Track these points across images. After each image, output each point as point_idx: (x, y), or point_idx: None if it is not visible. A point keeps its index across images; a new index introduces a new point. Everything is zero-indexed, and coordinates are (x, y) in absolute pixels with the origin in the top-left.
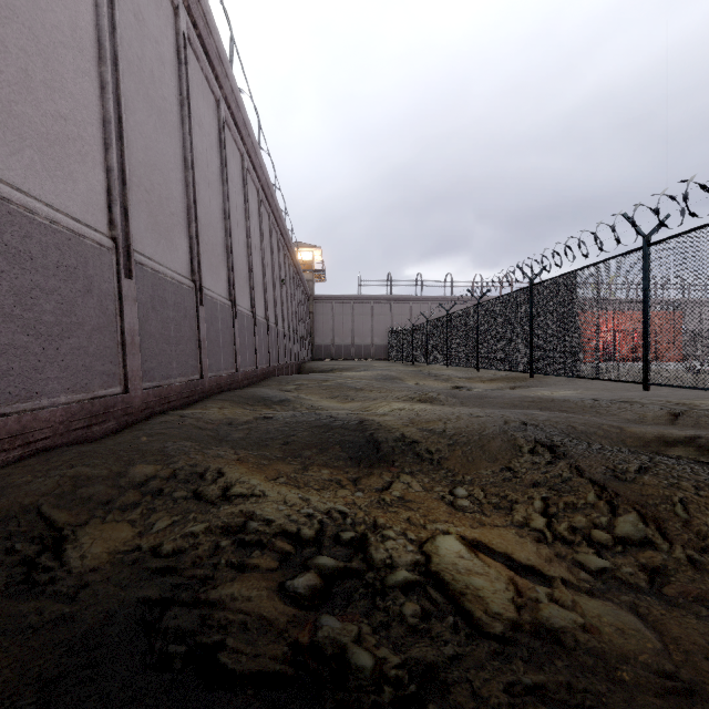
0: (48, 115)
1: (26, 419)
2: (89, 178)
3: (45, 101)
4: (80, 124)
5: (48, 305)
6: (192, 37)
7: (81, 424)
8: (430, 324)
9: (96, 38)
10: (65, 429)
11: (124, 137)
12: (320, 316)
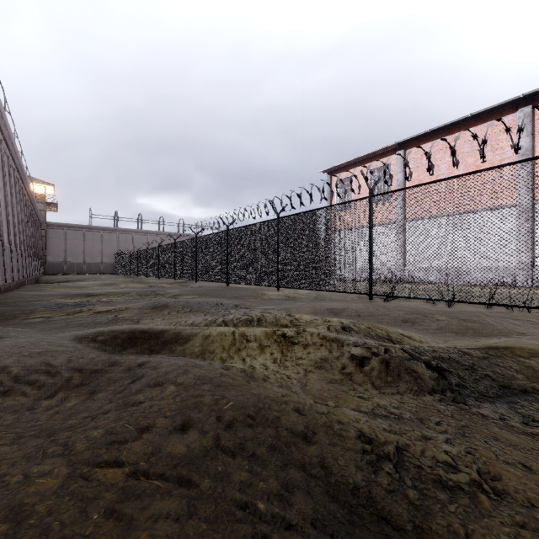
0: None
1: None
2: None
3: None
4: None
5: None
6: None
7: None
8: (139, 252)
9: None
10: None
11: None
12: (53, 239)
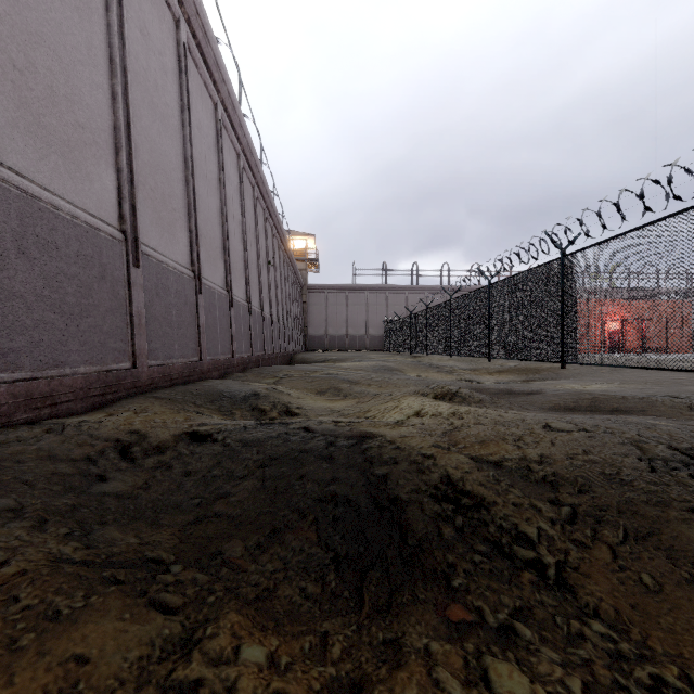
0: None
1: None
2: None
3: None
4: None
5: None
6: None
7: None
8: (430, 311)
9: None
10: None
11: None
12: (314, 306)
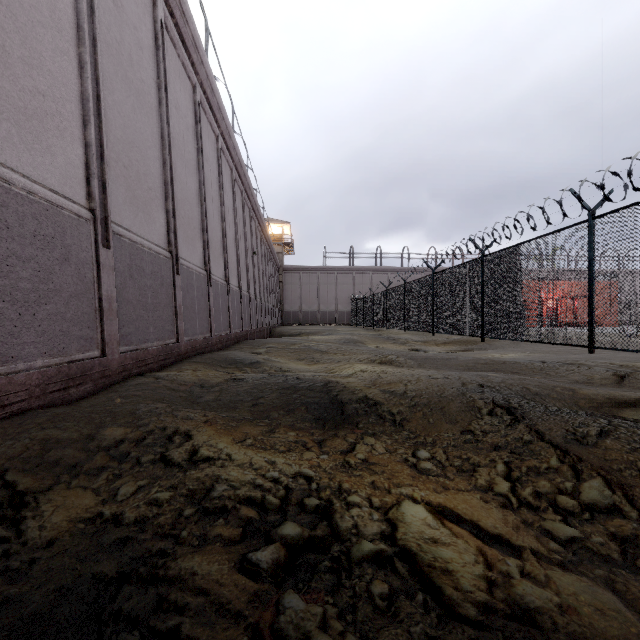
0: (25, 91)
1: (0, 382)
2: (67, 153)
3: (23, 77)
4: (58, 101)
5: (24, 272)
6: (169, 25)
7: (58, 387)
8: (389, 292)
9: (75, 20)
10: (42, 391)
11: (102, 115)
12: (289, 285)
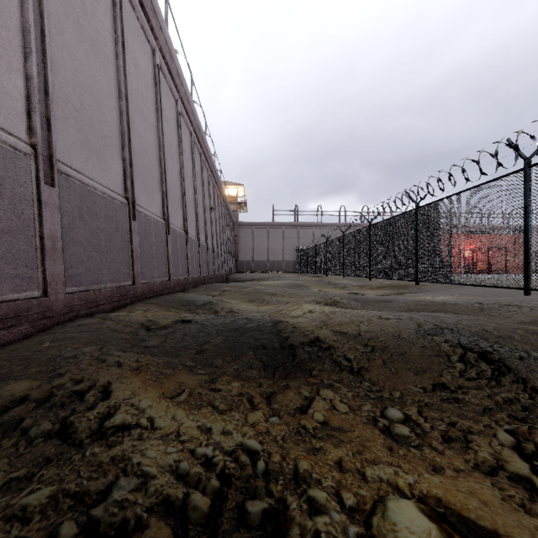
0: None
1: None
2: (2, 81)
3: None
4: None
5: None
6: None
7: None
8: (329, 243)
9: None
10: None
11: (47, 51)
12: (243, 238)
